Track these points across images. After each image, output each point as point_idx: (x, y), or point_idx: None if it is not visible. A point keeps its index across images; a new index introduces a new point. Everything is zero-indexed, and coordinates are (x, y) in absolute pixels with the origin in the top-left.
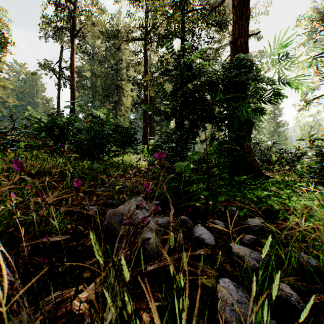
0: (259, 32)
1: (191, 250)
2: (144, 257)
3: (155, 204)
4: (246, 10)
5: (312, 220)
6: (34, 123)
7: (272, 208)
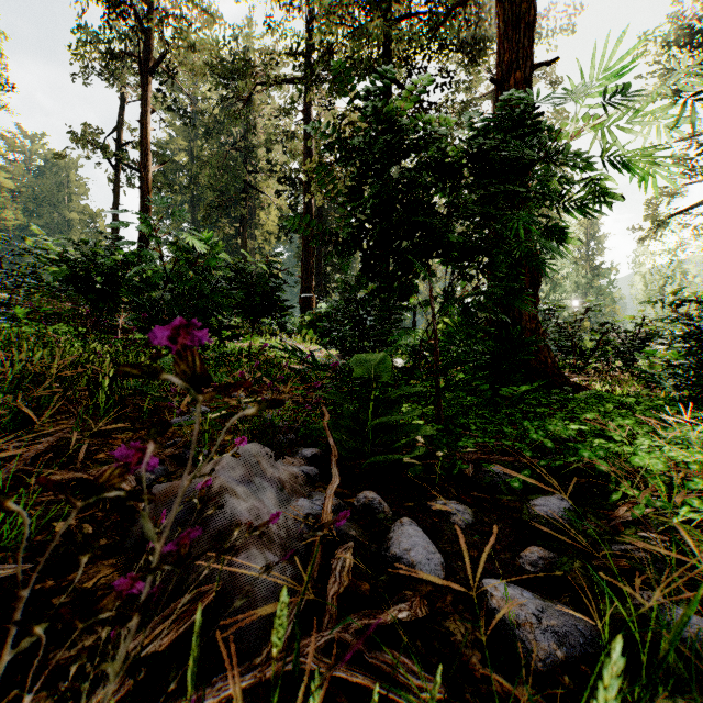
0: (557, 59)
1: (370, 610)
2: (225, 641)
3: (305, 458)
4: (527, 10)
5: (694, 503)
6: (47, 263)
7: (592, 467)
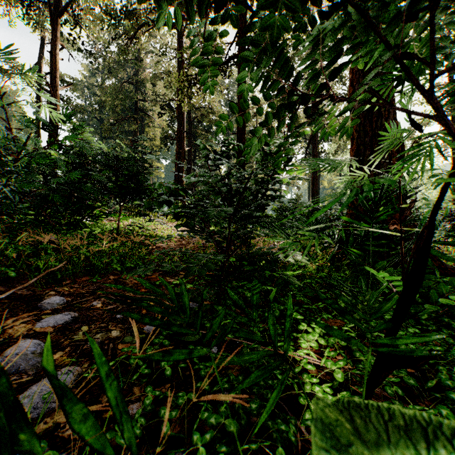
0: None
1: None
2: None
3: None
4: None
5: None
6: None
7: None
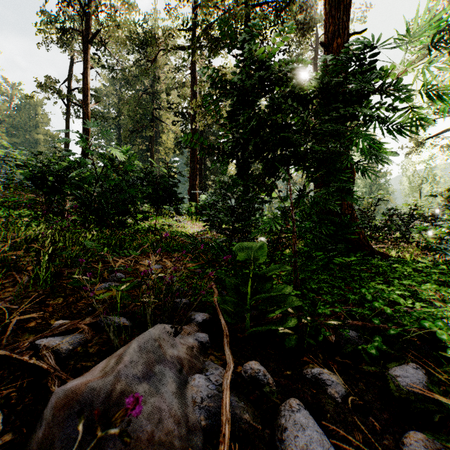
0: (365, 30)
1: None
2: None
3: (197, 323)
4: None
5: None
6: (15, 167)
7: (427, 332)
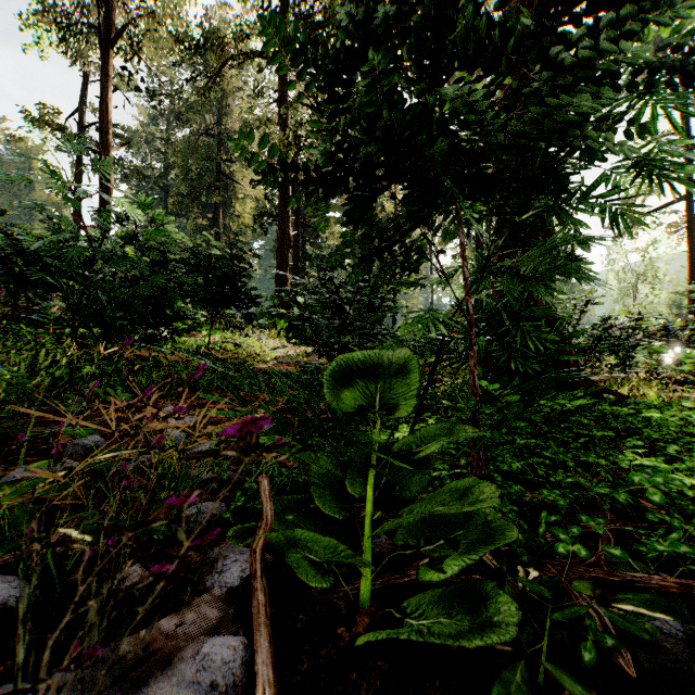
0: None
1: None
2: None
3: (226, 590)
4: None
5: None
6: None
7: None
